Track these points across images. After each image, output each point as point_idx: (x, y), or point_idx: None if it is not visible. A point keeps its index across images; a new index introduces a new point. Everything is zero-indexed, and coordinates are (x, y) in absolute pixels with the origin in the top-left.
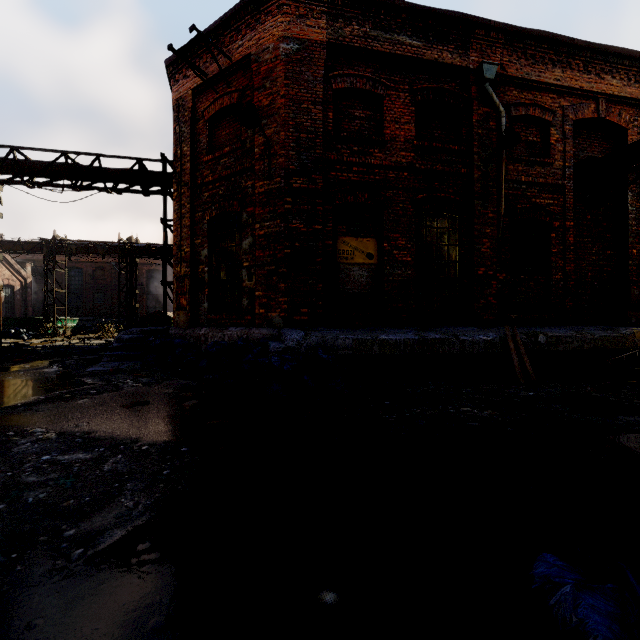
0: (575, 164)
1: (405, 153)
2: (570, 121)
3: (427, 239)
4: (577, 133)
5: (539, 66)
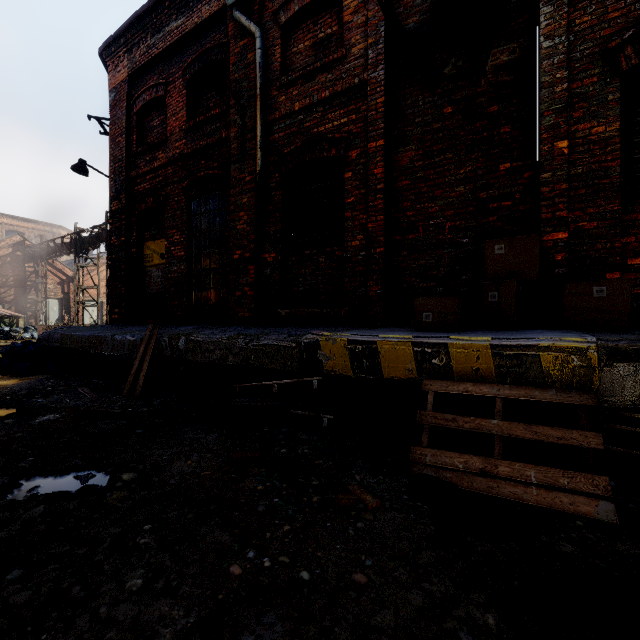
0: (415, 23)
1: (179, 143)
2: None
3: (202, 227)
4: None
5: None
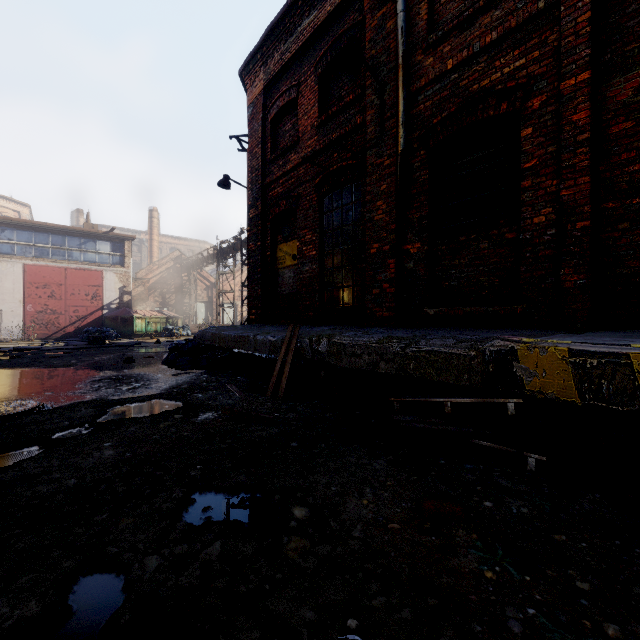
0: None
1: (311, 141)
2: None
3: (333, 224)
4: None
5: None
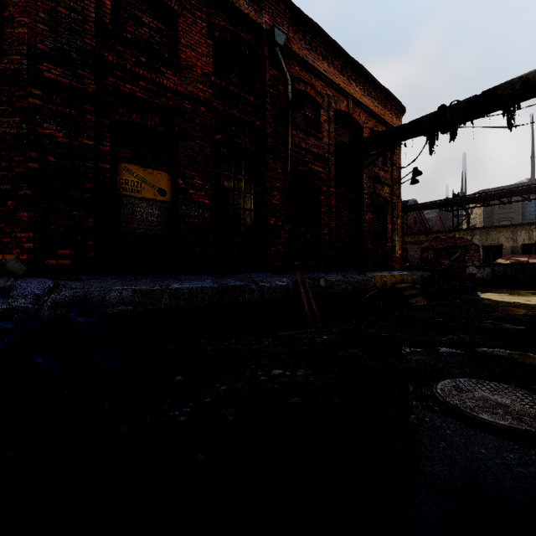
0: (335, 144)
1: (202, 86)
2: (333, 108)
3: (225, 183)
4: (336, 121)
5: (314, 54)
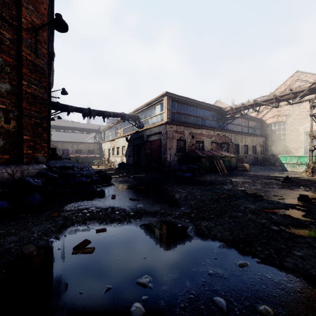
0: None
1: None
2: None
3: None
4: None
5: None
